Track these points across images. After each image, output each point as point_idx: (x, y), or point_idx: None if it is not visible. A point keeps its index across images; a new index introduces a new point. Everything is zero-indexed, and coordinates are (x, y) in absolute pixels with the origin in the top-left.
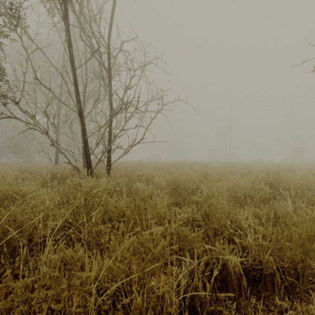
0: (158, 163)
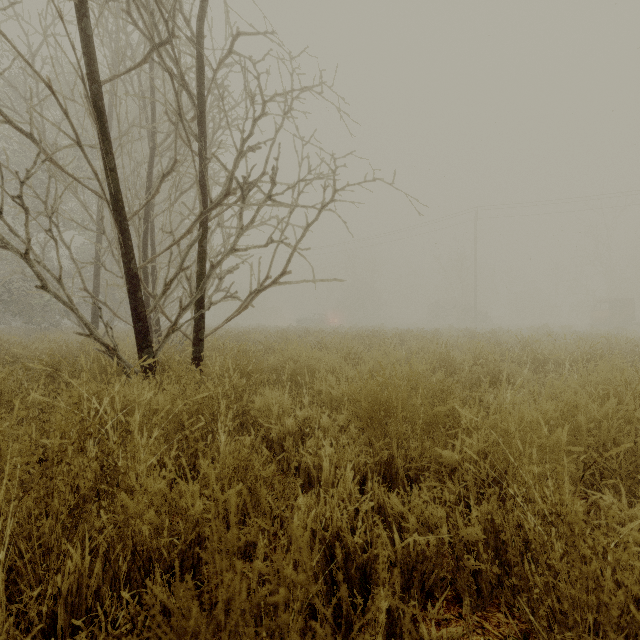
0: (324, 332)
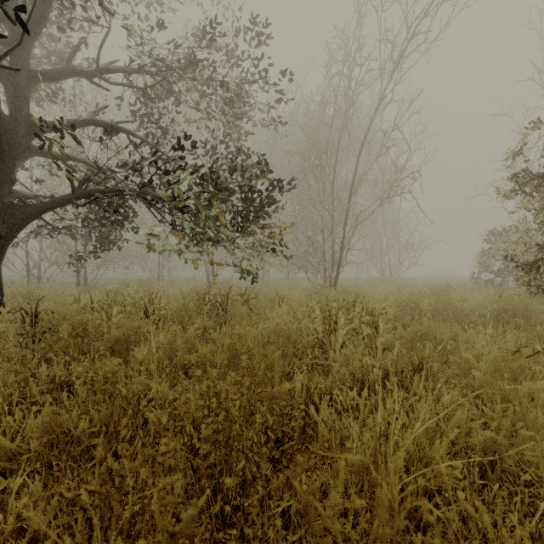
0: None
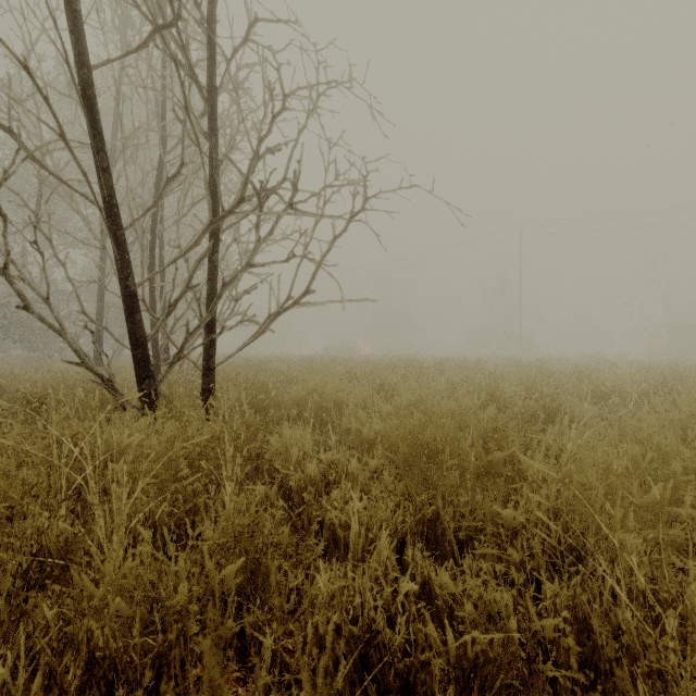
0: (354, 361)
